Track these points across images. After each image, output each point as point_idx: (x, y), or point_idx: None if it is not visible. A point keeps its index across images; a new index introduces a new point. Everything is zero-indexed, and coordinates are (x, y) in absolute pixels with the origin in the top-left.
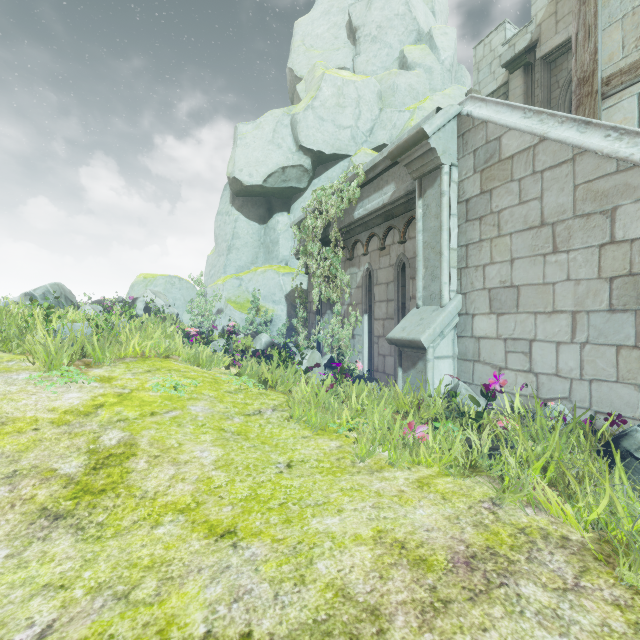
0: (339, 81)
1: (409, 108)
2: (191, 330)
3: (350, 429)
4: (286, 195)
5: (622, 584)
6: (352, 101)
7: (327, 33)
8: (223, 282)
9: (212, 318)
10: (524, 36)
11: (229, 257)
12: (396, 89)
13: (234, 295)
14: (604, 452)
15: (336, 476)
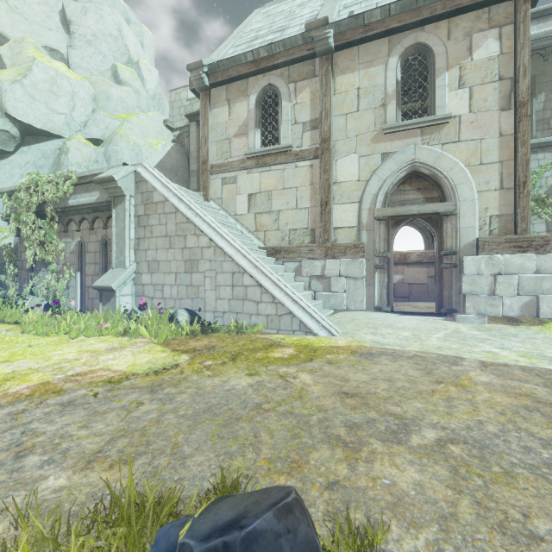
0: (53, 71)
1: (120, 116)
2: None
3: (66, 333)
4: None
5: (154, 343)
6: (67, 93)
7: (37, 6)
8: None
9: None
10: (198, 102)
11: None
12: (109, 96)
13: None
14: (171, 319)
15: (59, 345)
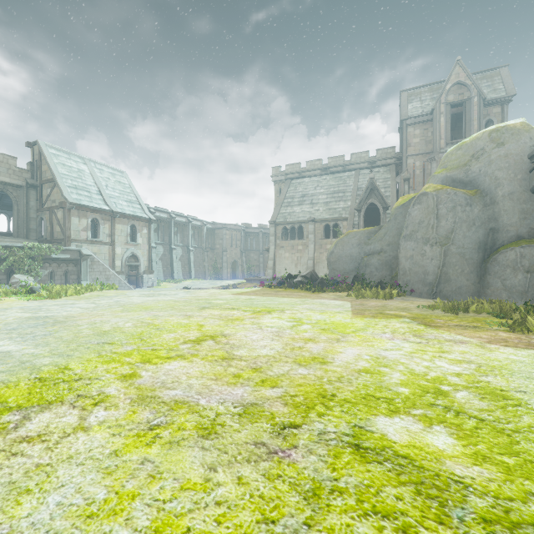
0: None
1: None
2: None
3: None
4: None
5: None
6: None
7: None
8: None
9: None
10: None
11: None
12: None
13: None
14: None
15: None
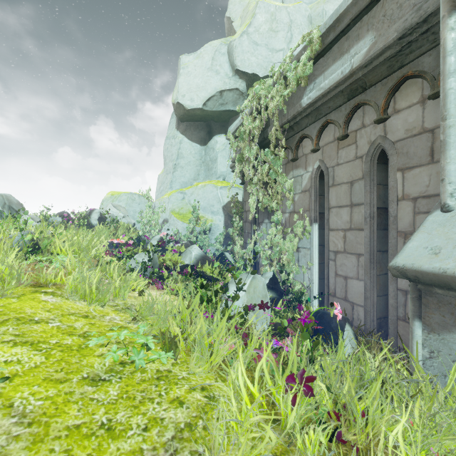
0: (272, 7)
1: None
2: (115, 241)
3: None
4: (224, 118)
5: None
6: (284, 25)
7: None
8: (169, 196)
9: (158, 227)
10: None
11: (175, 174)
12: (325, 15)
13: (178, 207)
14: None
15: None
